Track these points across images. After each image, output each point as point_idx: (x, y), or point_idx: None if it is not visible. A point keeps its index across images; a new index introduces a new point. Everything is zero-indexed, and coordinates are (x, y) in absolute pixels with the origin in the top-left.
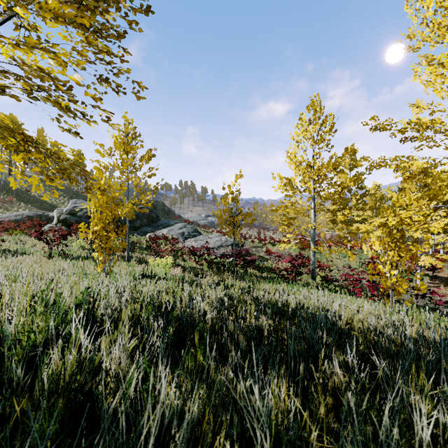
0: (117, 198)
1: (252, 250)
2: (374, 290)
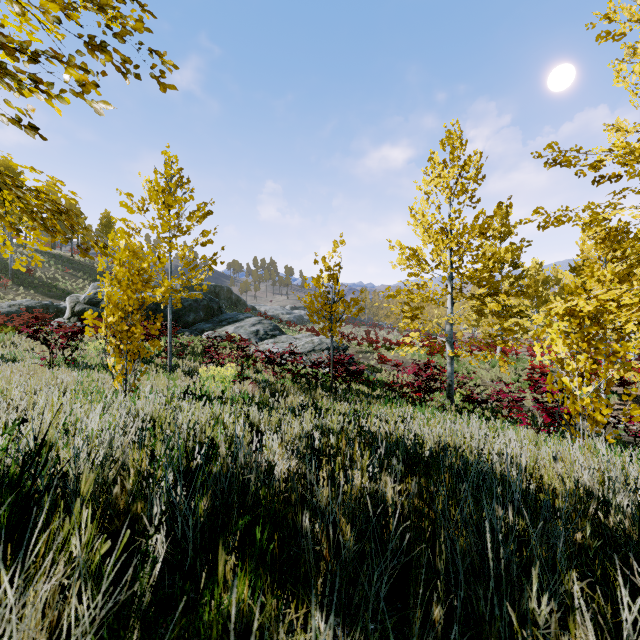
0: (146, 271)
1: (358, 356)
2: (549, 416)
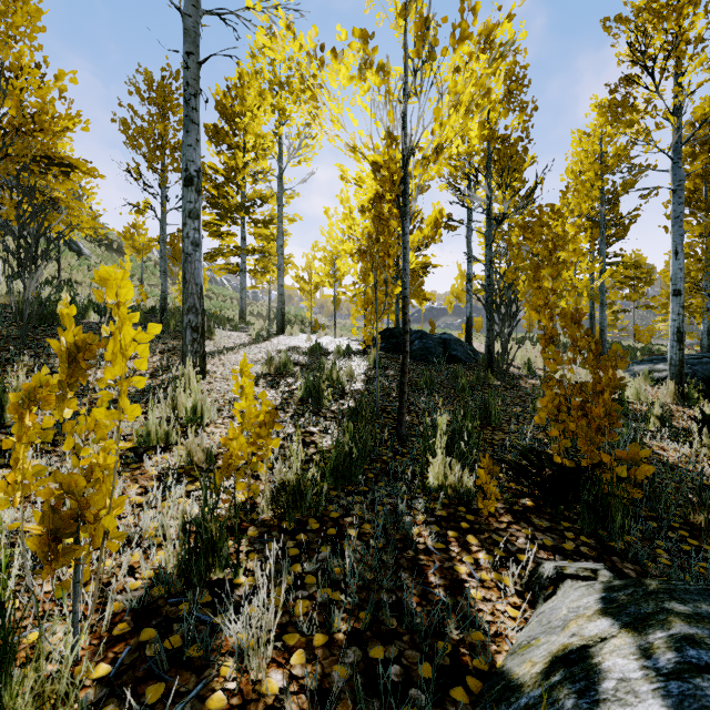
0: None
1: None
2: None
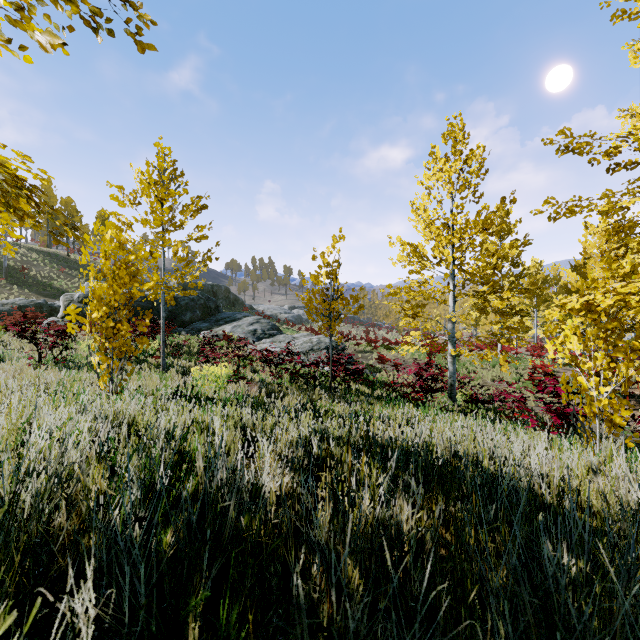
0: (134, 264)
1: (357, 356)
2: (559, 417)
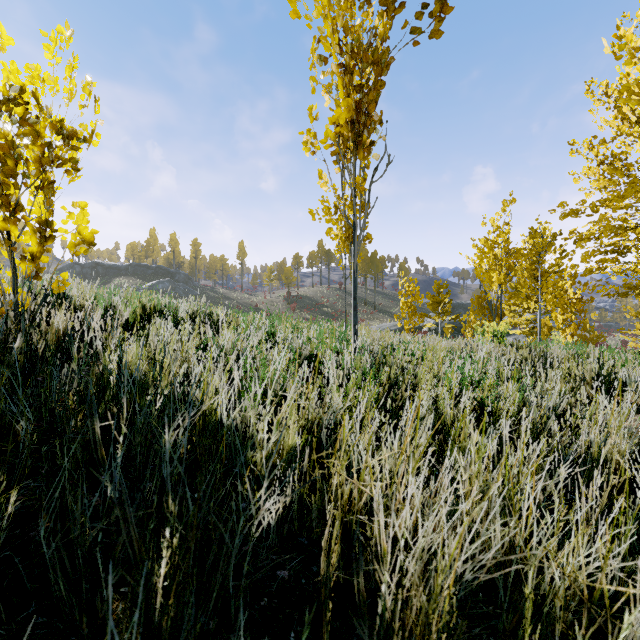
0: None
1: None
2: None
